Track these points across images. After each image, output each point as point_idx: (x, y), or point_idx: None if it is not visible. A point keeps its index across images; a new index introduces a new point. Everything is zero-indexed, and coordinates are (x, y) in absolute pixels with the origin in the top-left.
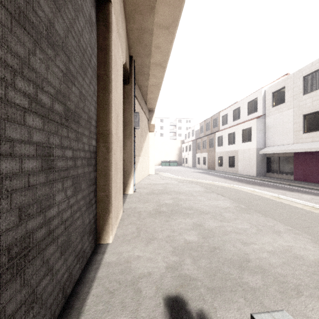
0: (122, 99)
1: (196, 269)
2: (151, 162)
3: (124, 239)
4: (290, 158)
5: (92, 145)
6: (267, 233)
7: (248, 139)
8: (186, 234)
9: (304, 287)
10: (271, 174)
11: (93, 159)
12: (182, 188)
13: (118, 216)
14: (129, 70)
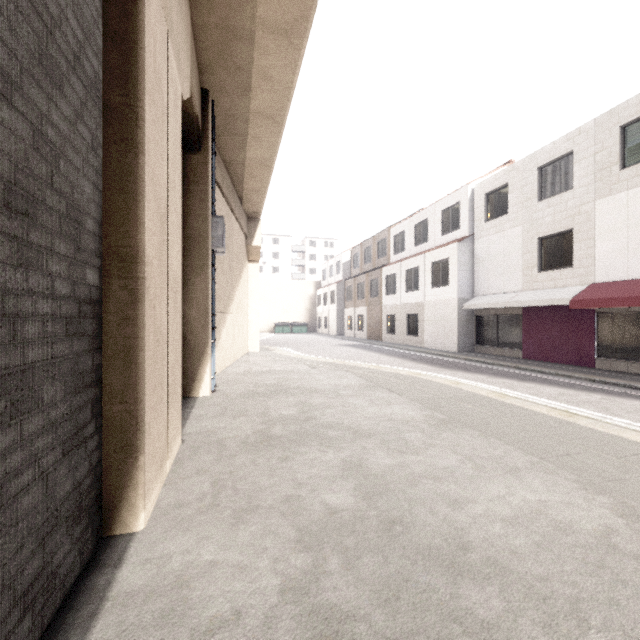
0: (185, 186)
1: (353, 585)
2: (252, 326)
3: (178, 515)
4: (517, 317)
5: (88, 284)
6: (494, 474)
7: (444, 281)
8: (327, 490)
9: (589, 606)
10: (483, 348)
11: (90, 320)
12: (318, 379)
13: (167, 455)
14: (202, 120)
